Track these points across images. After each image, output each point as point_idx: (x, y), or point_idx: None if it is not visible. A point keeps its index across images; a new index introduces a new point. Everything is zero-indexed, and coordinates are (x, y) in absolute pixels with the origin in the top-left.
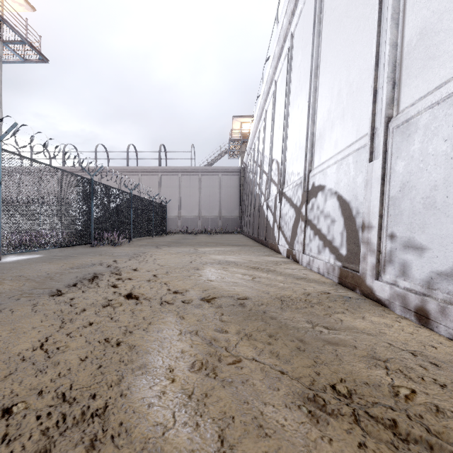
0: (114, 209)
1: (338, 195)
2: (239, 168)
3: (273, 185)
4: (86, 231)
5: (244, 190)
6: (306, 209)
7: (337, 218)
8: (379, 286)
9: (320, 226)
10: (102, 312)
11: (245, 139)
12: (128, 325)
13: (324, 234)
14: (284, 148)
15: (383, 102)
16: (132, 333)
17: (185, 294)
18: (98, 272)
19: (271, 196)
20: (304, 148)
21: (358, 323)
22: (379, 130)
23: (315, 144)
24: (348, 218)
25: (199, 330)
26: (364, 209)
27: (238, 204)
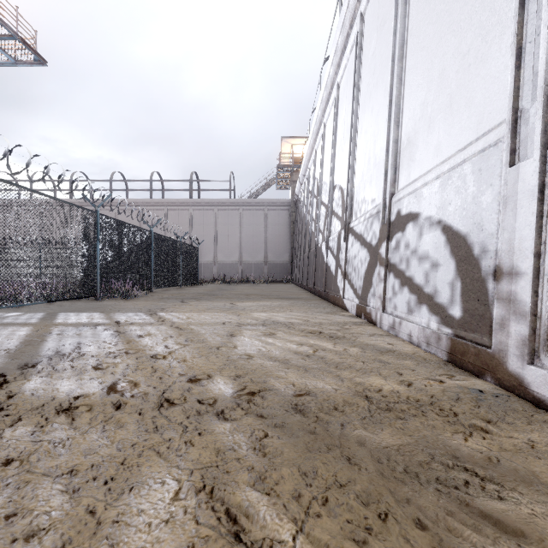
0: (128, 251)
1: (444, 224)
2: (290, 202)
3: (335, 219)
4: (89, 280)
5: (296, 229)
6: (387, 249)
7: (443, 260)
8: (538, 376)
9: (411, 273)
10: (47, 429)
11: (297, 164)
12: (80, 467)
13: (419, 285)
14: (352, 168)
15: (541, 61)
16: (76, 492)
17: (206, 383)
18: (85, 341)
19: (332, 234)
20: (381, 164)
21: (530, 460)
22: (528, 112)
23: (400, 156)
24: (465, 260)
25: (216, 484)
26: (499, 245)
27: (288, 246)
